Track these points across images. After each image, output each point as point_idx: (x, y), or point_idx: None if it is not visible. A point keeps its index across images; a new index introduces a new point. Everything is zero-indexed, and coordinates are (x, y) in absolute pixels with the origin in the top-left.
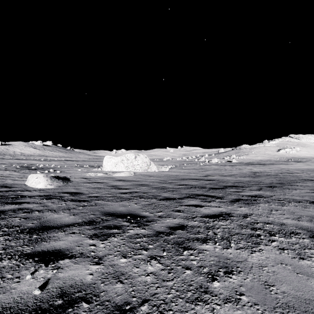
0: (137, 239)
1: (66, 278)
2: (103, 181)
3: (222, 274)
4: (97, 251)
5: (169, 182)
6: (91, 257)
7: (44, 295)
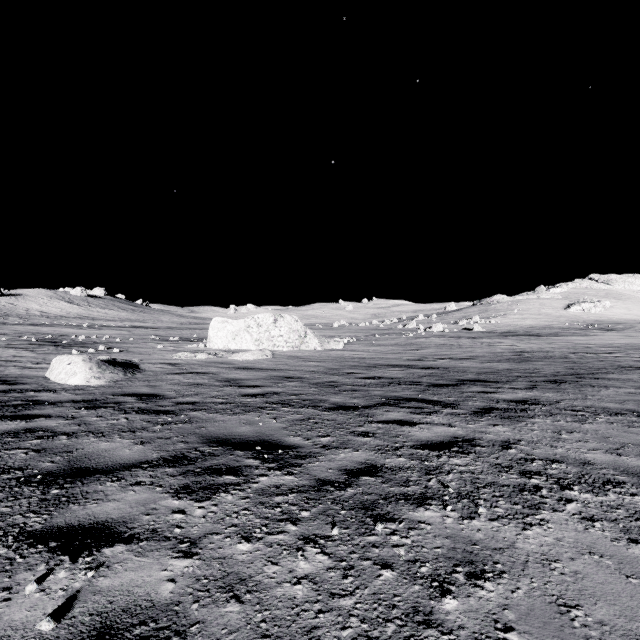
0: (276, 498)
1: (115, 590)
2: (208, 371)
3: (462, 579)
4: (187, 526)
5: (344, 372)
6: (175, 540)
7: (63, 632)
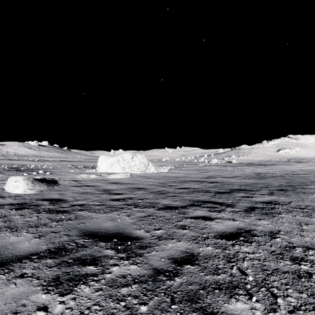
0: (122, 289)
1: None
2: (95, 184)
3: None
4: None
5: (168, 185)
6: None
7: None
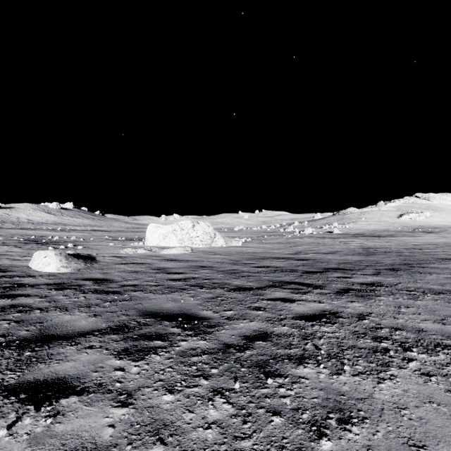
0: (193, 358)
1: (67, 434)
2: (145, 262)
3: (334, 424)
4: (126, 381)
5: (242, 262)
6: (116, 393)
7: None
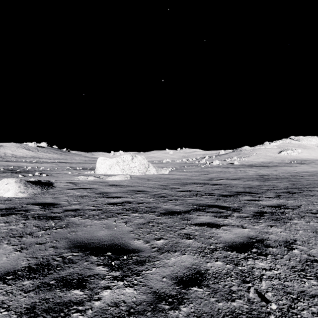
0: None
1: None
2: (92, 187)
3: None
4: None
5: (169, 187)
6: None
7: None
